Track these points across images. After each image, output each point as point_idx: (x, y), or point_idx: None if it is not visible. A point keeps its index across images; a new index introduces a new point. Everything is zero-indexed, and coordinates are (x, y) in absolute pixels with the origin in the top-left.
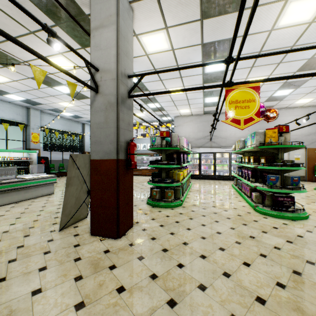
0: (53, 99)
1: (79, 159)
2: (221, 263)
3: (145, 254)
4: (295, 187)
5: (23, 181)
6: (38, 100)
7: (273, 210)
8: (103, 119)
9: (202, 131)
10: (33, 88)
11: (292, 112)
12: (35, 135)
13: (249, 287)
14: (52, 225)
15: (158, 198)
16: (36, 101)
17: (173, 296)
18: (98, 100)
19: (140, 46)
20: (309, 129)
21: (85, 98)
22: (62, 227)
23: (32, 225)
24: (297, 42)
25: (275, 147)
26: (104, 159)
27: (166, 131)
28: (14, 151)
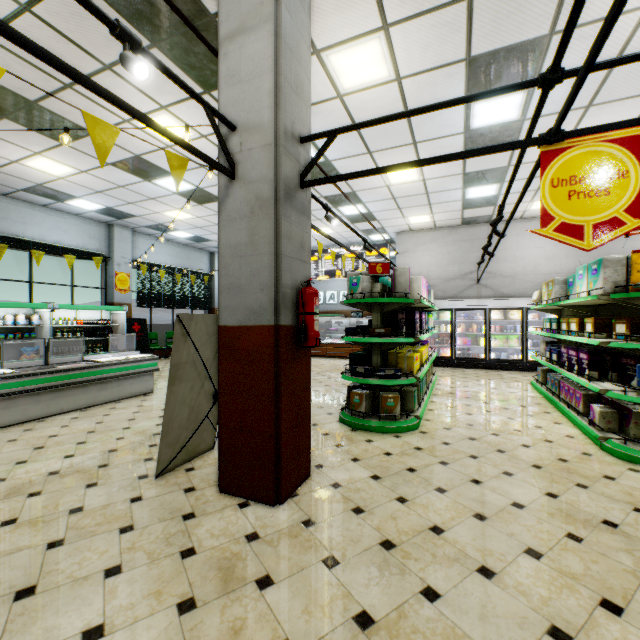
0: (153, 206)
1: (196, 324)
2: (538, 597)
3: (340, 552)
4: None
5: (96, 368)
6: (127, 209)
7: None
8: (245, 237)
9: (459, 261)
10: (116, 185)
11: None
12: (122, 276)
13: None
14: (143, 464)
15: (364, 410)
16: (123, 211)
17: None
18: (236, 196)
19: (327, 76)
20: None
21: (214, 199)
22: (161, 471)
23: (106, 460)
24: None
25: None
26: (247, 326)
27: (383, 262)
28: (84, 308)
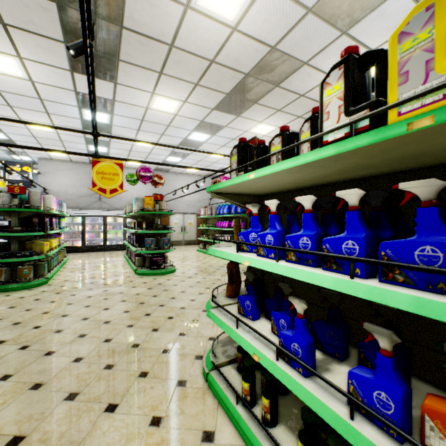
0: None
1: None
2: (83, 314)
3: None
4: (165, 247)
5: None
6: None
7: (149, 270)
8: None
9: (88, 186)
10: None
11: (187, 178)
12: None
13: (102, 319)
14: None
15: (4, 279)
16: None
17: (26, 344)
18: None
19: None
20: (199, 196)
21: None
22: None
23: None
24: (171, 124)
25: (153, 213)
26: None
27: (20, 186)
28: None
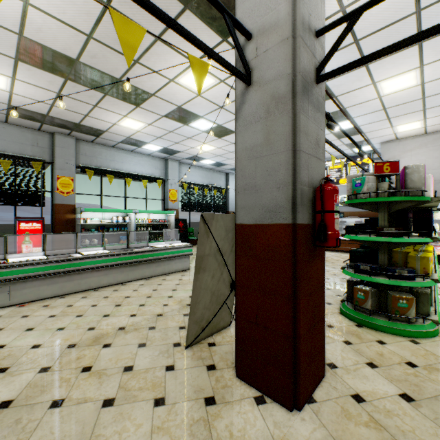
0: (190, 143)
1: (216, 222)
2: None
3: None
4: None
5: (154, 251)
6: (175, 148)
7: None
8: (260, 138)
9: None
10: (168, 131)
11: None
12: (173, 191)
13: None
14: (178, 331)
15: (370, 307)
16: (173, 149)
17: None
18: (251, 100)
19: None
20: None
21: (229, 133)
22: (190, 343)
23: (154, 323)
24: None
25: None
26: (263, 224)
27: (390, 161)
28: (151, 212)
